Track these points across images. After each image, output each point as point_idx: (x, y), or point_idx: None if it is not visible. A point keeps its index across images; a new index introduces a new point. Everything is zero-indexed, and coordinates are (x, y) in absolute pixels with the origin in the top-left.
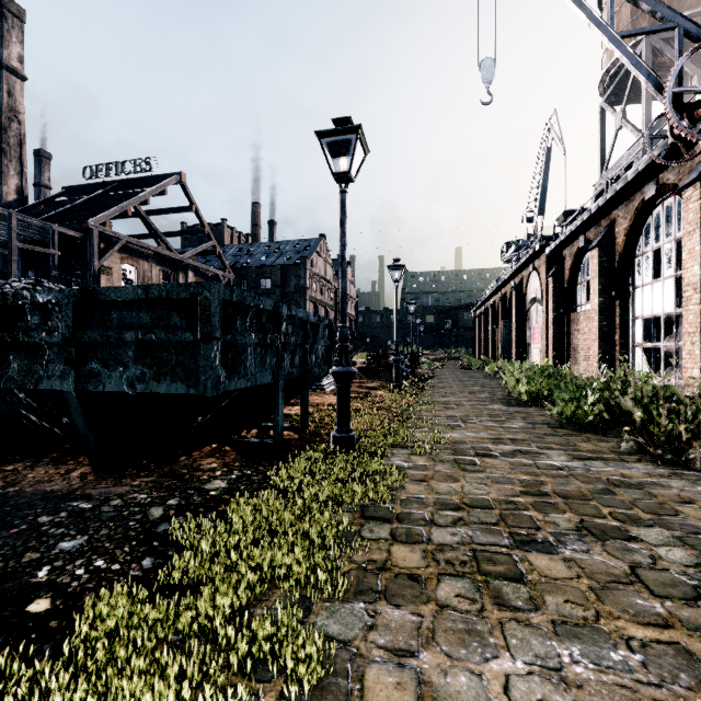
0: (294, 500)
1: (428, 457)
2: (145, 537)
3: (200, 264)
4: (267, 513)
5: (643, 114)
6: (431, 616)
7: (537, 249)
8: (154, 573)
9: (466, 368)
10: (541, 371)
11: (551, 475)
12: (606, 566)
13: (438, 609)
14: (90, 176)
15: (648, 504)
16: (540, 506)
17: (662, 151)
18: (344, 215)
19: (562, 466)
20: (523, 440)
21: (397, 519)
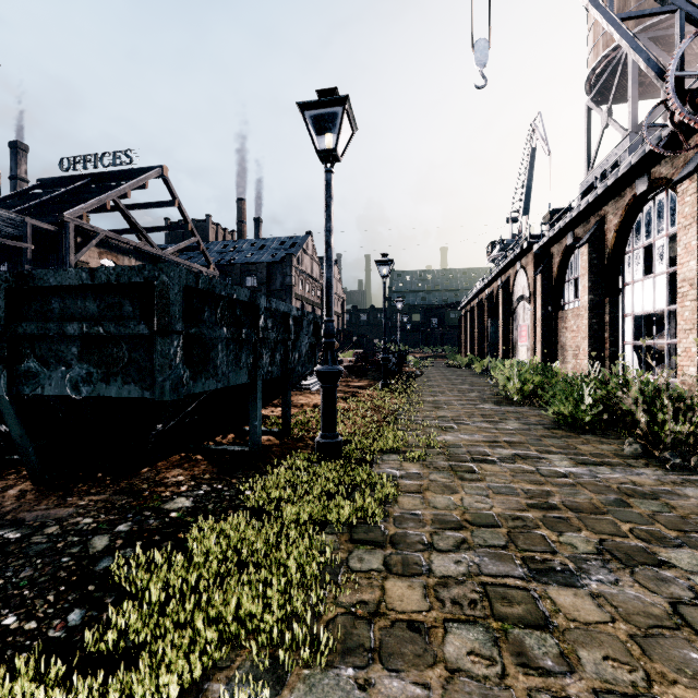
0: (269, 522)
1: (422, 463)
2: (78, 579)
3: (183, 260)
4: (237, 539)
5: (629, 112)
6: (439, 686)
7: (524, 246)
8: (82, 632)
9: (452, 366)
10: (531, 370)
11: (557, 484)
12: (642, 604)
13: (448, 675)
14: (67, 168)
15: (670, 518)
16: (551, 523)
17: (656, 144)
18: (329, 197)
19: (566, 472)
20: (520, 443)
21: (390, 543)
